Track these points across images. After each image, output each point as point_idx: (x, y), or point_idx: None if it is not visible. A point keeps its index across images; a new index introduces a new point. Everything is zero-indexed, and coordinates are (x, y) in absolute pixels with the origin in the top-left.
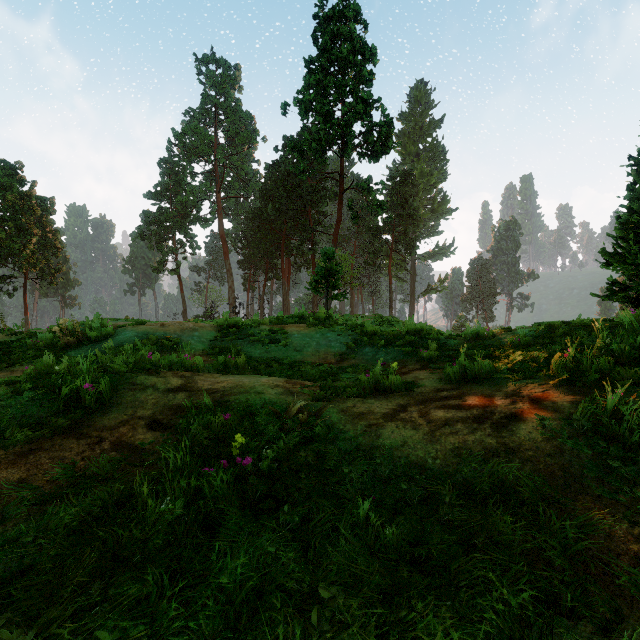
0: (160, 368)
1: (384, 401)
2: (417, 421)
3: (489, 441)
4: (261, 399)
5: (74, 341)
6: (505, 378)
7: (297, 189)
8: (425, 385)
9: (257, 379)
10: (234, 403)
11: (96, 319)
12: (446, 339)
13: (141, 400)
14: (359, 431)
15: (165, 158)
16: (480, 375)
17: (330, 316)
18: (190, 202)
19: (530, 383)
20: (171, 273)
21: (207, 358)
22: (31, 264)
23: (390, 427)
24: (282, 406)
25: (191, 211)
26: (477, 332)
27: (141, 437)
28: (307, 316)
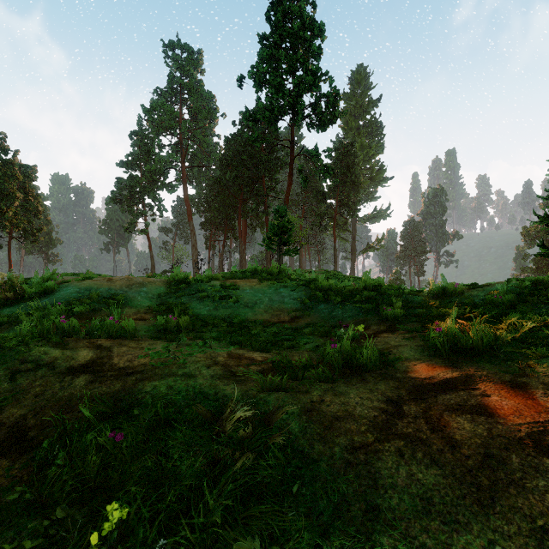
0: (79, 333)
1: (363, 390)
2: (431, 442)
3: None
4: (189, 388)
5: (12, 297)
6: (515, 352)
7: (252, 158)
8: (405, 357)
9: (191, 352)
10: (149, 395)
11: (46, 274)
12: (408, 295)
13: (21, 388)
14: (338, 461)
15: (135, 131)
16: (479, 347)
17: (282, 271)
18: (158, 170)
19: None
20: (141, 233)
21: (151, 316)
22: (14, 224)
23: (390, 456)
24: (217, 401)
25: (159, 178)
26: (443, 288)
27: None
28: (260, 271)
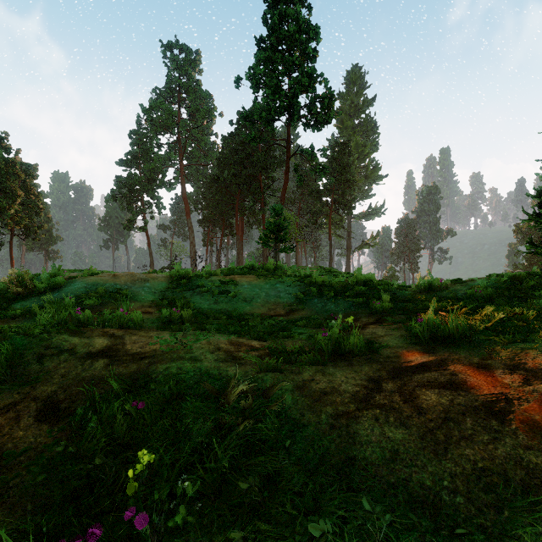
0: (92, 324)
1: (348, 371)
2: (402, 410)
3: (533, 460)
4: (196, 369)
5: (23, 292)
6: (486, 339)
7: (249, 157)
8: (389, 345)
9: (196, 339)
10: (161, 375)
11: (53, 270)
12: (397, 290)
13: (48, 370)
14: (323, 425)
15: (134, 130)
16: (455, 335)
17: (279, 267)
18: (156, 168)
19: (527, 348)
20: (140, 230)
21: (155, 309)
22: (16, 222)
23: (367, 420)
24: (221, 380)
25: (157, 176)
26: (429, 283)
27: (18, 435)
28: (257, 267)
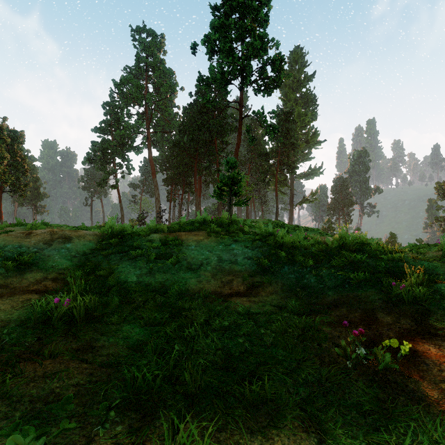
0: None
1: None
2: None
3: None
4: None
5: None
6: None
7: (206, 124)
8: None
9: None
10: None
11: None
12: (412, 259)
13: None
14: None
15: (107, 102)
16: None
17: (233, 222)
18: (126, 135)
19: None
20: (112, 188)
21: (59, 285)
22: (3, 180)
23: None
24: None
25: (127, 141)
26: None
27: None
28: (209, 222)
